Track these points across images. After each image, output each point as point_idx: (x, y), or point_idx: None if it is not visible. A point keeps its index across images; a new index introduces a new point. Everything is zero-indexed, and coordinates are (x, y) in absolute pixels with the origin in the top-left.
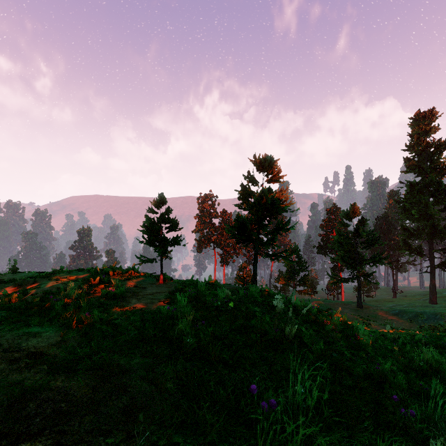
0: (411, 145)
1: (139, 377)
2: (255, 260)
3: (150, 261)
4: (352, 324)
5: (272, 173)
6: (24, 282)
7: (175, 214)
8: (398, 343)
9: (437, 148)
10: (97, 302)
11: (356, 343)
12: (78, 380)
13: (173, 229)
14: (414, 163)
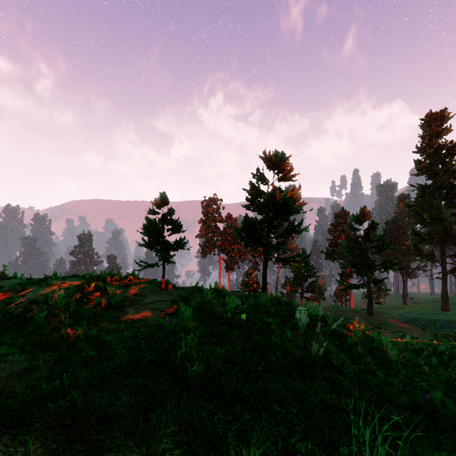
0: (422, 147)
1: (125, 430)
2: (265, 265)
3: (150, 266)
4: (372, 335)
5: (283, 171)
6: (11, 289)
7: (179, 216)
8: (421, 355)
9: (450, 150)
10: (90, 312)
11: (383, 359)
12: (32, 439)
13: (176, 232)
14: (426, 165)
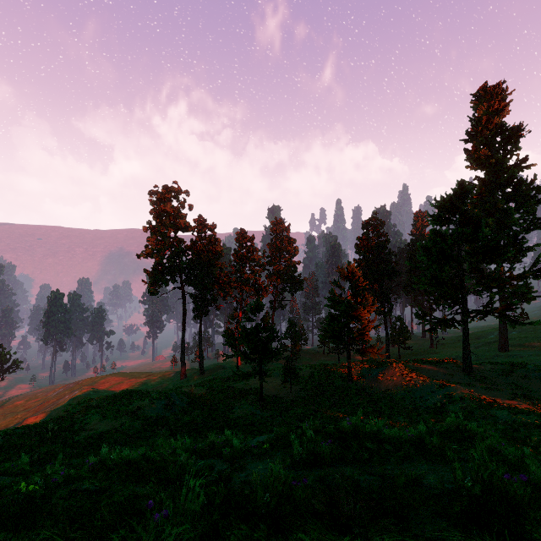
0: (475, 132)
1: None
2: None
3: None
4: None
5: None
6: None
7: None
8: None
9: (512, 135)
10: None
11: None
12: None
13: None
14: (485, 153)
